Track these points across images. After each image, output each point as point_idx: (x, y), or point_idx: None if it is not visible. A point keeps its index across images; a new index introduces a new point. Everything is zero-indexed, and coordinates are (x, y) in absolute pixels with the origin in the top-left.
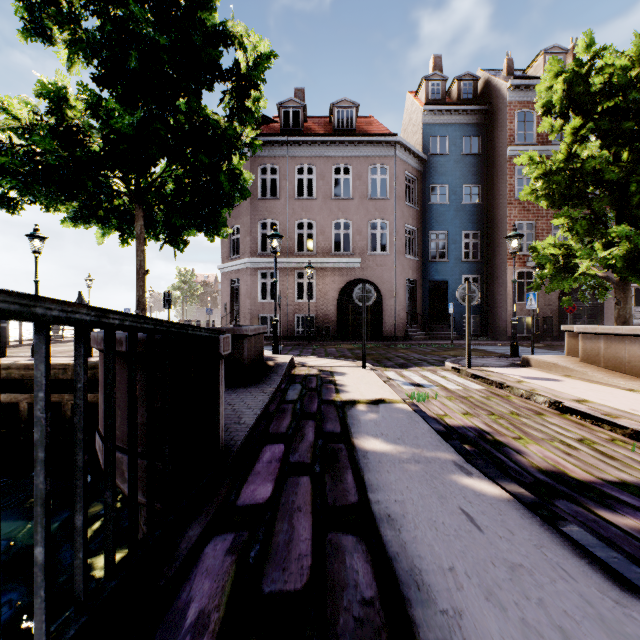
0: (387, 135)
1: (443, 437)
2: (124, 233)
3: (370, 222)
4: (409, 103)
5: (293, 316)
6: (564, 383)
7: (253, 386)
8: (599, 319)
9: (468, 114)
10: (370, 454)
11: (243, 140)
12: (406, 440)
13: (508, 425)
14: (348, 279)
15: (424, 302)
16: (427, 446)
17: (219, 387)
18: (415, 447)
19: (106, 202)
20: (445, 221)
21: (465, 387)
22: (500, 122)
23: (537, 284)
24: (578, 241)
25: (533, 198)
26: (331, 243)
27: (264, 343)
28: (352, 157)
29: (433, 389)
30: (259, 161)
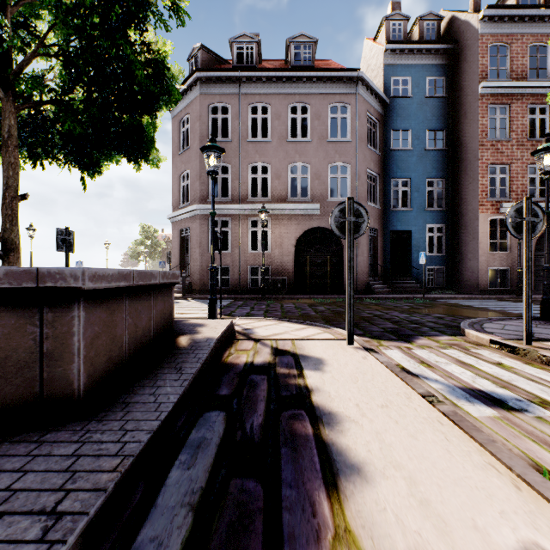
0: (349, 69)
1: None
2: None
3: (330, 165)
4: (367, 49)
5: (246, 267)
6: None
7: (69, 445)
8: None
9: (432, 54)
10: None
11: None
12: None
13: None
14: (306, 227)
15: (385, 253)
16: None
17: None
18: None
19: None
20: (408, 167)
21: None
22: (469, 59)
23: None
24: None
25: None
26: (287, 188)
27: None
28: (310, 95)
29: None
30: (209, 99)
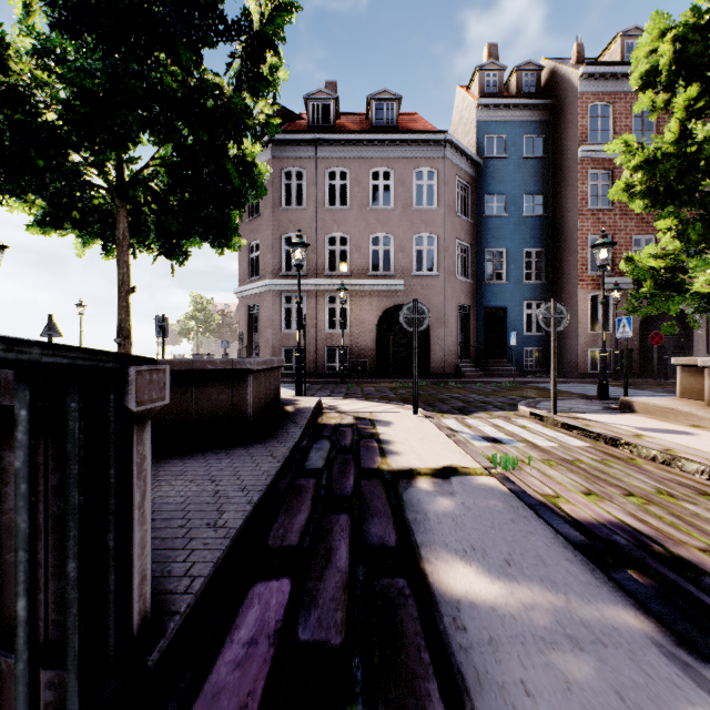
0: (435, 132)
1: (593, 560)
2: (107, 242)
3: (415, 236)
4: (460, 99)
5: (323, 349)
6: (703, 438)
7: (259, 445)
8: (687, 352)
9: (530, 110)
10: (466, 613)
11: (256, 116)
12: (524, 567)
13: (672, 518)
14: (389, 304)
15: (478, 332)
16: (572, 586)
17: (132, 485)
18: (549, 589)
19: (82, 200)
20: (503, 236)
21: (561, 443)
22: (569, 118)
23: (632, 306)
24: (682, 252)
25: (625, 197)
26: (368, 261)
27: (288, 381)
28: (393, 159)
29: (518, 447)
30: (282, 163)
